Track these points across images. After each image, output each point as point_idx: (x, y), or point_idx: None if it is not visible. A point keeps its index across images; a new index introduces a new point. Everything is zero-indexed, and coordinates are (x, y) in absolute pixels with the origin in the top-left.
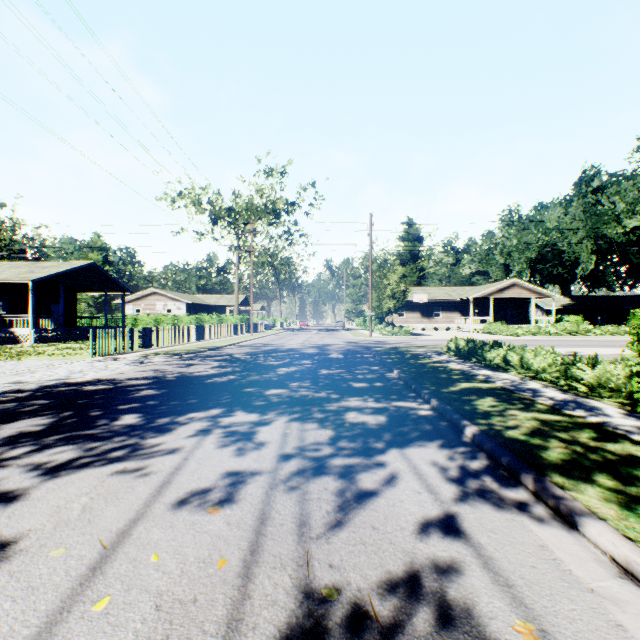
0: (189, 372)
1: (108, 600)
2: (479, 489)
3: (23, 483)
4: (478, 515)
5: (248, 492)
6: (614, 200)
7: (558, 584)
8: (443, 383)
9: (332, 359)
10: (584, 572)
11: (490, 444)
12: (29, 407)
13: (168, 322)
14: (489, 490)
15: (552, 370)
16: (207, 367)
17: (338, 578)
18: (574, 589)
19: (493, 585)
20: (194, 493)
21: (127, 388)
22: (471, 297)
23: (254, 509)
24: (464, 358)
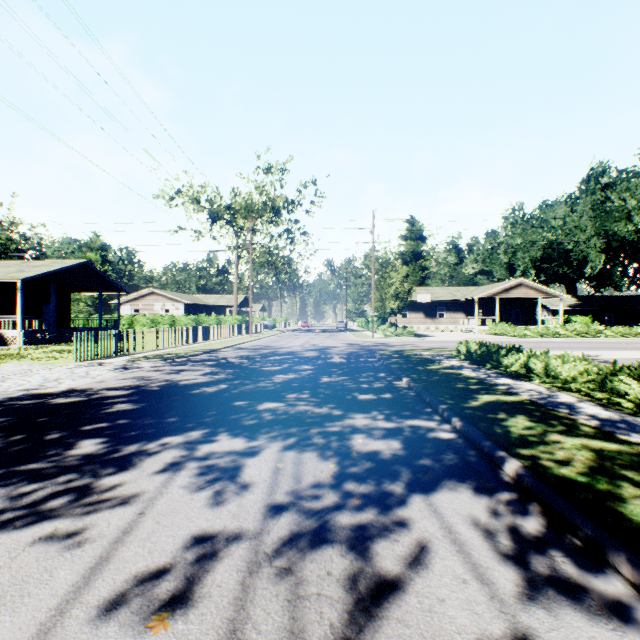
0: (176, 380)
1: None
2: (550, 574)
3: None
4: (565, 634)
5: (216, 581)
6: (624, 197)
7: None
8: (461, 395)
9: (334, 364)
10: None
11: (545, 491)
12: None
13: (165, 323)
14: (565, 576)
15: (583, 380)
16: (197, 374)
17: None
18: None
19: None
20: (137, 583)
21: (101, 401)
22: (476, 297)
23: (220, 620)
24: (476, 363)
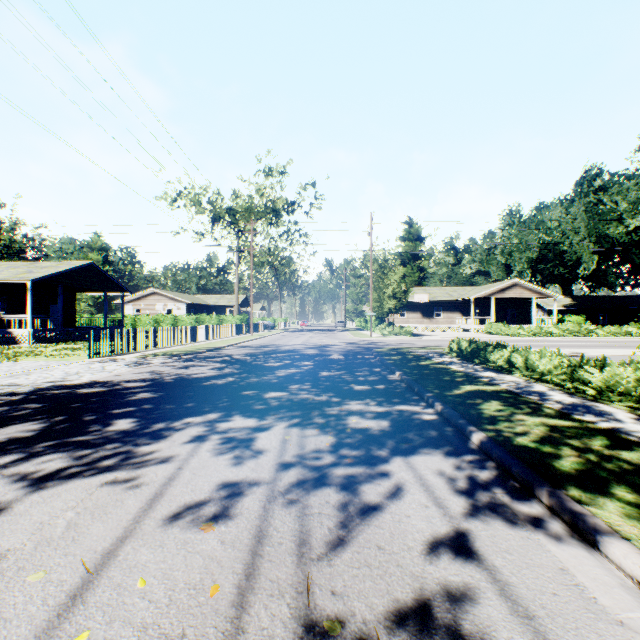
0: (187, 374)
1: (87, 636)
2: (490, 502)
3: (6, 496)
4: (491, 533)
5: (244, 506)
6: (616, 200)
7: (583, 615)
8: (447, 386)
9: (333, 360)
10: (611, 601)
11: (499, 452)
12: (21, 411)
13: (168, 322)
14: (501, 504)
15: (558, 372)
16: (206, 369)
17: (341, 608)
18: (602, 621)
19: (512, 616)
20: (187, 507)
21: (123, 391)
22: (472, 297)
23: (251, 526)
24: (466, 359)
